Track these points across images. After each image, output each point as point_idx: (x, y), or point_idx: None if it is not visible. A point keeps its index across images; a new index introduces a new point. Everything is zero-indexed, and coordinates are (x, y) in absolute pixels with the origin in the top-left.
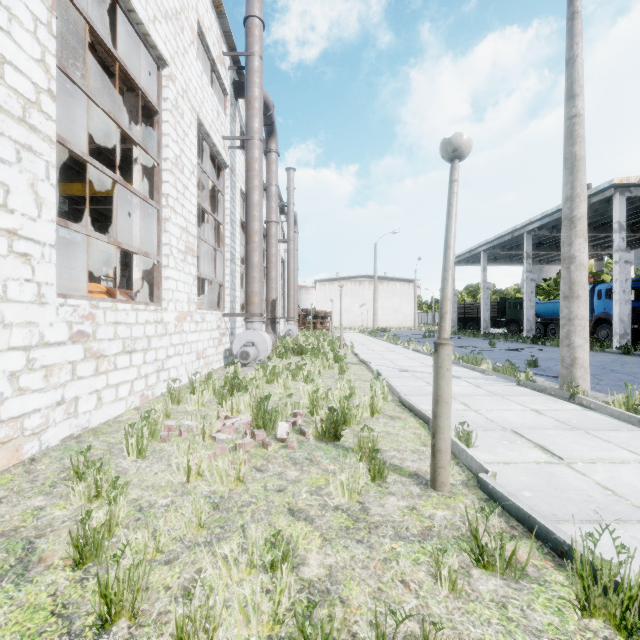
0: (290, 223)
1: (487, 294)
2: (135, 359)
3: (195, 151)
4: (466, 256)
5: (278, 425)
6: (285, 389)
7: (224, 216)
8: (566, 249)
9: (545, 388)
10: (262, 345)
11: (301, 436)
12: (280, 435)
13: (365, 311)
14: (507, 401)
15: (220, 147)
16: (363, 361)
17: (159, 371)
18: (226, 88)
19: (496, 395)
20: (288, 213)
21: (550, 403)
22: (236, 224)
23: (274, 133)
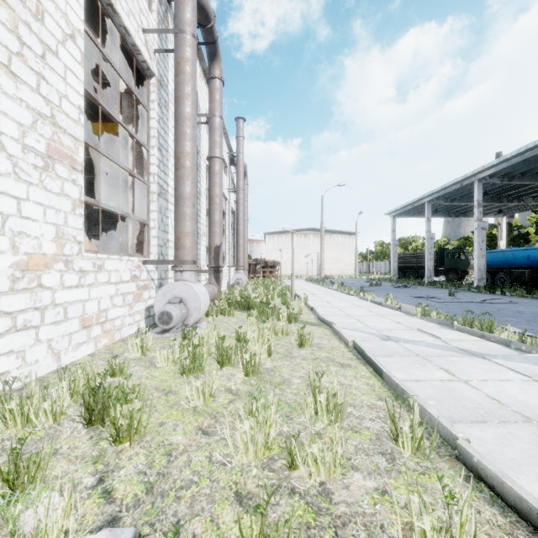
0: (239, 172)
1: (431, 244)
2: None
3: (78, 8)
4: (409, 208)
5: None
6: (205, 400)
7: (149, 137)
8: None
9: None
10: (193, 302)
11: None
12: None
13: (310, 261)
14: None
15: (138, 40)
16: (325, 321)
17: None
18: None
19: None
20: (237, 162)
21: None
22: (168, 153)
23: (217, 56)
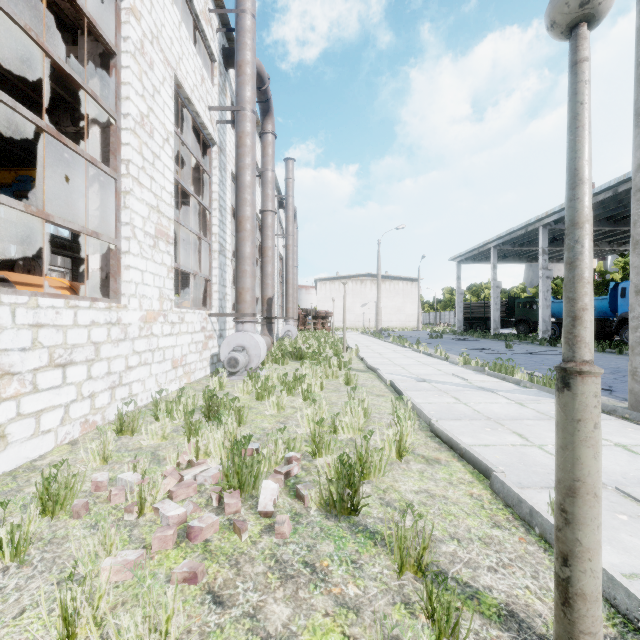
0: (289, 217)
1: (497, 293)
2: (72, 374)
3: (170, 115)
4: (474, 253)
5: (263, 479)
6: (278, 410)
7: (211, 201)
8: (639, 230)
9: (614, 409)
10: (254, 350)
11: (297, 502)
12: (263, 506)
13: (367, 311)
14: None
15: (205, 119)
16: (371, 368)
17: (114, 387)
18: (213, 52)
19: (552, 418)
20: (287, 206)
21: (633, 432)
22: (226, 211)
23: (270, 112)
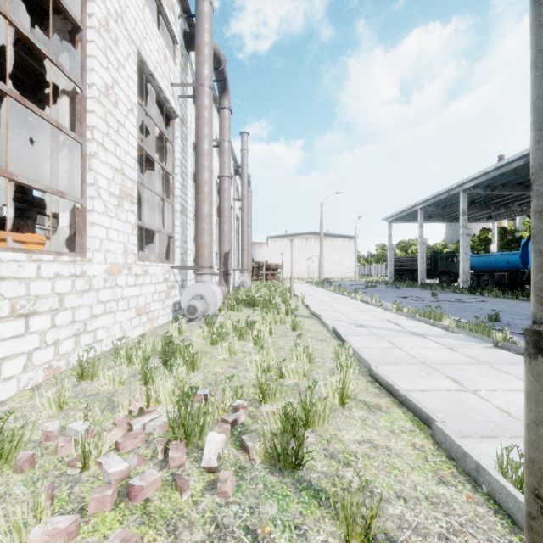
0: (244, 183)
1: (423, 248)
2: (35, 324)
3: (134, 88)
4: (403, 214)
5: (210, 428)
6: (230, 354)
7: (174, 167)
8: None
9: None
10: (211, 298)
11: (242, 453)
12: (207, 460)
13: (311, 264)
14: (502, 374)
15: (168, 93)
16: (315, 314)
17: (79, 334)
18: (175, 35)
19: (482, 363)
20: (242, 173)
21: None
22: (187, 176)
23: (227, 90)
